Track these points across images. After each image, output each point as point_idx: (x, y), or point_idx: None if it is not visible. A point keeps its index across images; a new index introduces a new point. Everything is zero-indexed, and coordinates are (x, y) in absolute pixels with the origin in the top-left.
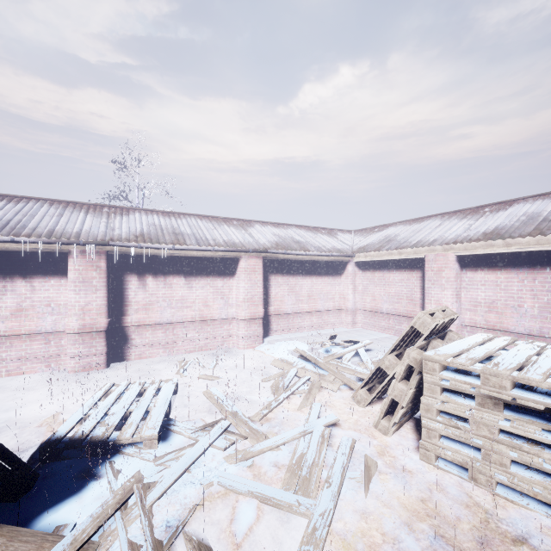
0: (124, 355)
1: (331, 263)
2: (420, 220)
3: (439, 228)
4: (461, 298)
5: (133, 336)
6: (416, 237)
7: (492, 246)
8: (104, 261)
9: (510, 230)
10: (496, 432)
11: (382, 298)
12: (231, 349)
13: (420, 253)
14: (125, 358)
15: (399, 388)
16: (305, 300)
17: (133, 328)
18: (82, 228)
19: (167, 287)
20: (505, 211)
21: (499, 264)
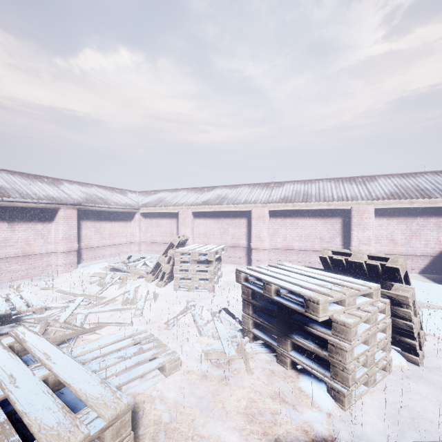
0: None
1: (124, 213)
2: (177, 190)
3: (186, 197)
4: (194, 232)
5: None
6: (175, 200)
7: (205, 208)
8: None
9: (212, 201)
10: (195, 271)
11: (157, 234)
12: (50, 275)
13: (176, 209)
14: None
15: (166, 266)
16: (107, 238)
17: None
18: None
19: None
20: (212, 192)
21: (208, 216)
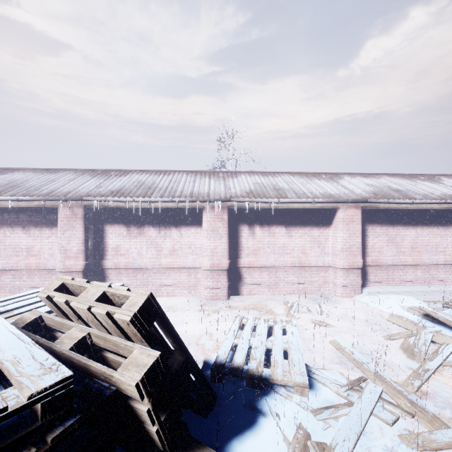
0: (238, 291)
1: (440, 211)
2: None
3: None
4: None
5: (245, 275)
6: None
7: None
8: (226, 214)
9: None
10: None
11: None
12: (327, 296)
13: None
14: (239, 293)
15: None
16: (407, 252)
17: (244, 269)
18: (209, 189)
19: (271, 236)
20: None
21: None
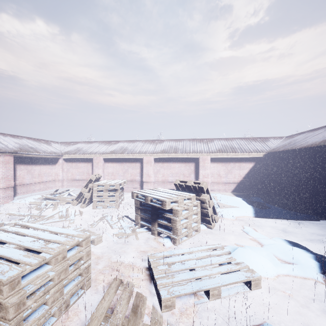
0: None
1: (50, 158)
2: (91, 142)
3: (98, 147)
4: (105, 172)
5: None
6: (90, 150)
7: (112, 156)
8: None
9: (117, 151)
10: (107, 196)
11: (76, 173)
12: None
13: (92, 156)
14: None
15: (87, 194)
16: (37, 177)
17: None
18: None
19: None
20: (117, 144)
21: (114, 161)
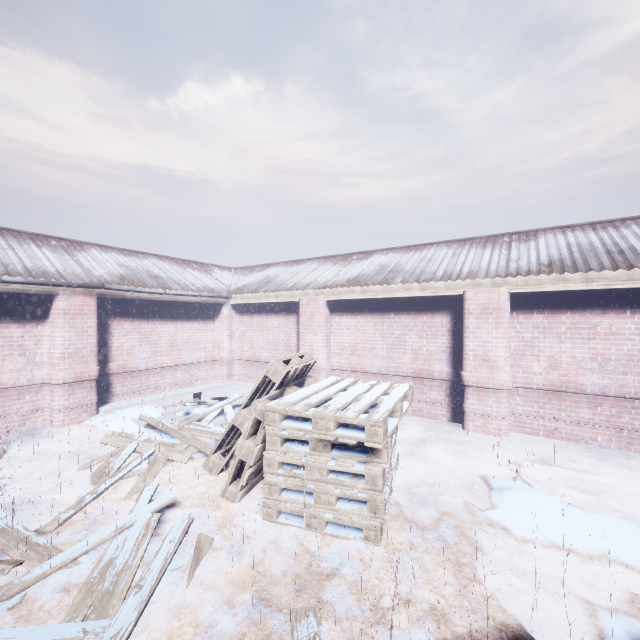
0: None
1: (202, 304)
2: (300, 262)
3: (315, 272)
4: (331, 342)
5: None
6: (293, 279)
7: (354, 292)
8: None
9: (368, 278)
10: (325, 473)
11: (261, 345)
12: (38, 430)
13: (296, 297)
14: None
15: (247, 446)
16: (166, 352)
17: None
18: None
19: None
20: (367, 260)
21: (360, 310)
